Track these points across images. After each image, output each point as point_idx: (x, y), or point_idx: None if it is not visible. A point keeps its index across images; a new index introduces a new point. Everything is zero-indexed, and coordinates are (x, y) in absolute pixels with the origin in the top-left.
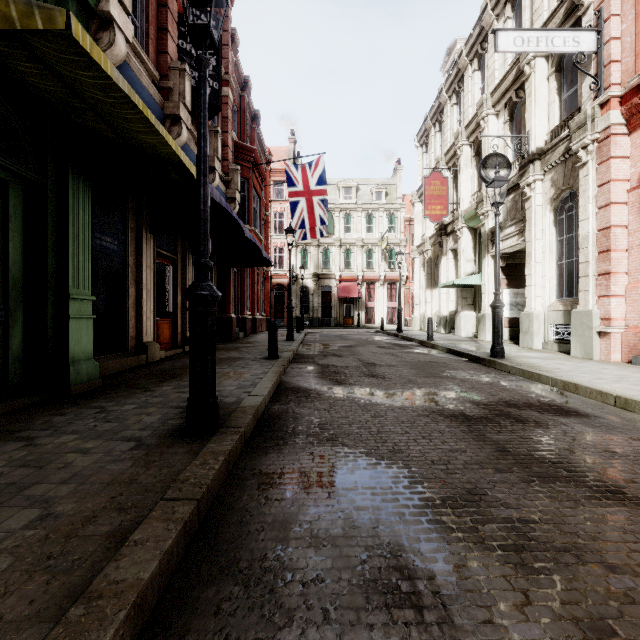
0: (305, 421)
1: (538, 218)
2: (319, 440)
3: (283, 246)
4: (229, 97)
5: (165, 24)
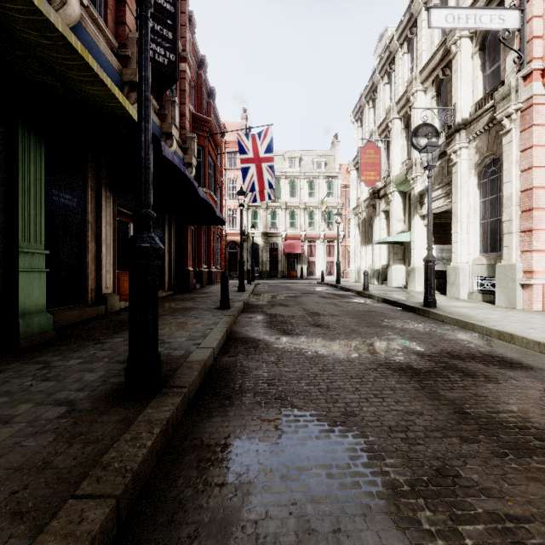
0: (253, 376)
1: (463, 181)
2: (267, 399)
3: (236, 208)
4: (186, 72)
5: None
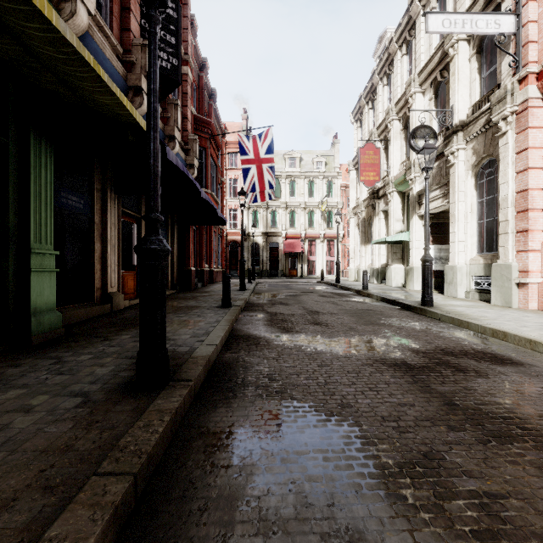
0: (254, 371)
1: (461, 182)
2: (268, 392)
3: (237, 208)
4: (188, 75)
5: (128, 4)
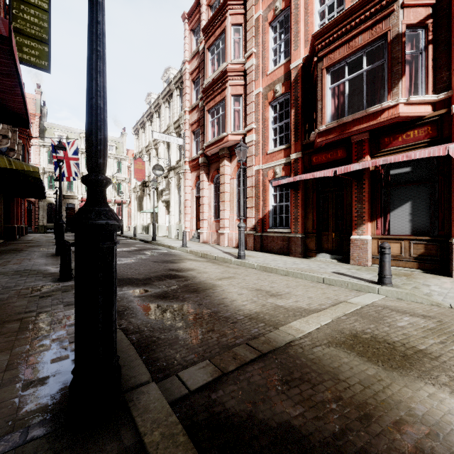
0: None
1: (173, 191)
2: None
3: None
4: None
5: None
